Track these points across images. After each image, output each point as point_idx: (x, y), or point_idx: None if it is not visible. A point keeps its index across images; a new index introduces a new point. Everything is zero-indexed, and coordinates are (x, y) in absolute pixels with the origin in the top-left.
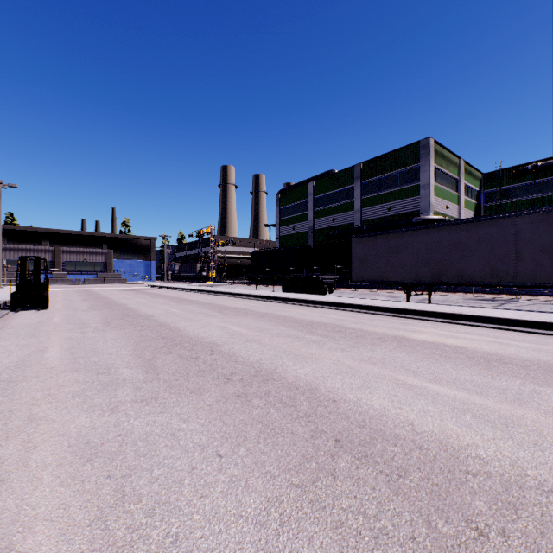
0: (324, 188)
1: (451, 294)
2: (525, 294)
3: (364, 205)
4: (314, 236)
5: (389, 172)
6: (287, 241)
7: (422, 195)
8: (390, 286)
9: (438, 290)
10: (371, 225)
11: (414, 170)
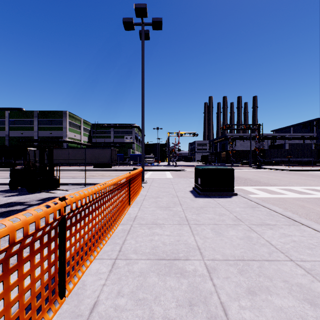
0: (16, 116)
1: (65, 166)
2: (83, 166)
3: (39, 129)
4: (9, 139)
5: (51, 118)
6: None
7: (64, 131)
8: None
9: (62, 165)
10: (43, 139)
11: (61, 121)
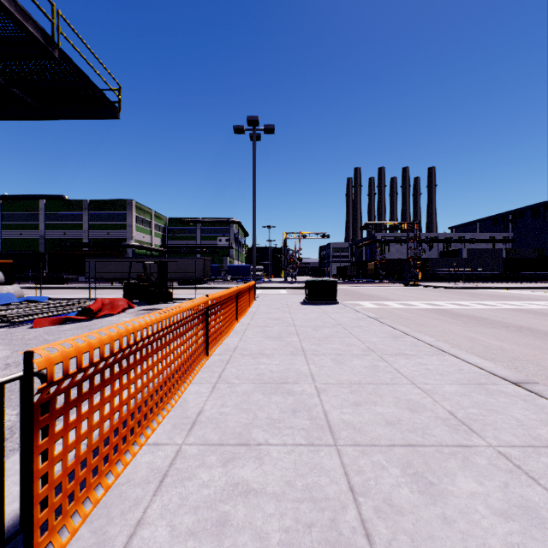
0: (56, 208)
1: None
2: None
3: (91, 228)
4: (45, 243)
5: (109, 211)
6: (12, 244)
7: (129, 230)
8: (108, 281)
9: None
10: (97, 243)
11: (124, 215)
